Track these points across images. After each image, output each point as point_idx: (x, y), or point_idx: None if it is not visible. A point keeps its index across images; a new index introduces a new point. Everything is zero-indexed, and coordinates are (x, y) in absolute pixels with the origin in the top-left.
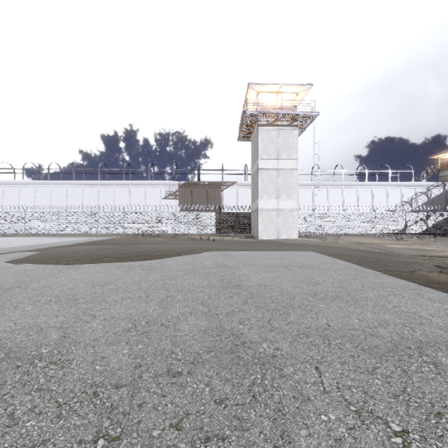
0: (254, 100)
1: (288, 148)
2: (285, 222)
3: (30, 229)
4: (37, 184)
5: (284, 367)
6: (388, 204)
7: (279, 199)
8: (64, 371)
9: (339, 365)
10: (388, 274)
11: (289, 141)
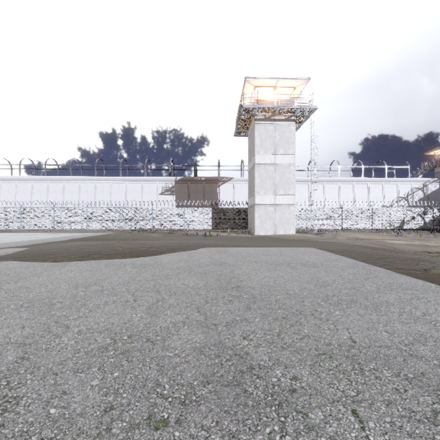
0: (251, 95)
1: (285, 142)
2: (282, 217)
3: (26, 224)
4: (34, 180)
5: (309, 411)
6: (384, 199)
7: (276, 194)
8: (4, 418)
9: (383, 406)
10: (400, 273)
11: (286, 136)
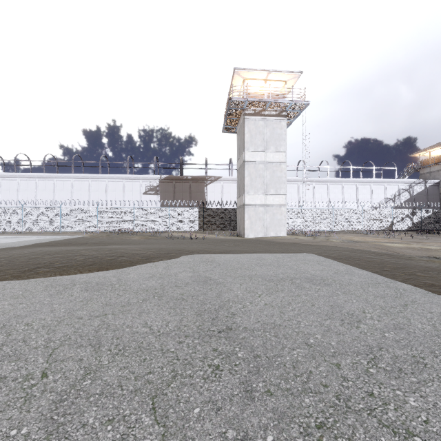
0: (240, 88)
1: (276, 139)
2: (273, 218)
3: None
4: (2, 177)
5: None
6: (372, 200)
7: (267, 194)
8: None
9: None
10: (437, 293)
11: (277, 132)
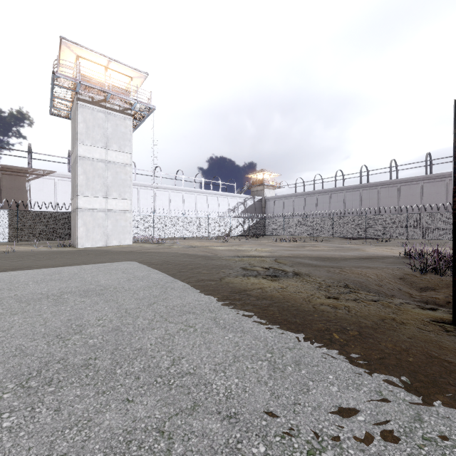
0: (73, 65)
1: (120, 138)
2: (116, 225)
3: None
4: None
5: None
6: (219, 210)
7: (108, 197)
8: None
9: None
10: (197, 287)
11: (121, 131)
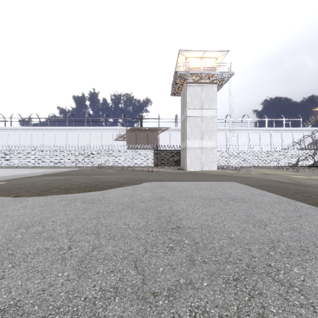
0: (183, 64)
1: (209, 100)
2: (207, 157)
3: (14, 162)
4: (21, 129)
5: None
6: (282, 144)
7: (203, 139)
8: None
9: None
10: None
11: (210, 95)
